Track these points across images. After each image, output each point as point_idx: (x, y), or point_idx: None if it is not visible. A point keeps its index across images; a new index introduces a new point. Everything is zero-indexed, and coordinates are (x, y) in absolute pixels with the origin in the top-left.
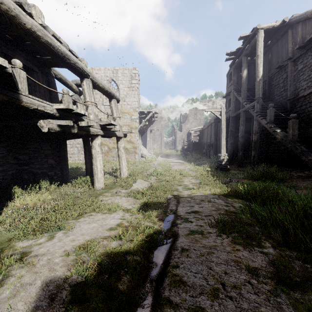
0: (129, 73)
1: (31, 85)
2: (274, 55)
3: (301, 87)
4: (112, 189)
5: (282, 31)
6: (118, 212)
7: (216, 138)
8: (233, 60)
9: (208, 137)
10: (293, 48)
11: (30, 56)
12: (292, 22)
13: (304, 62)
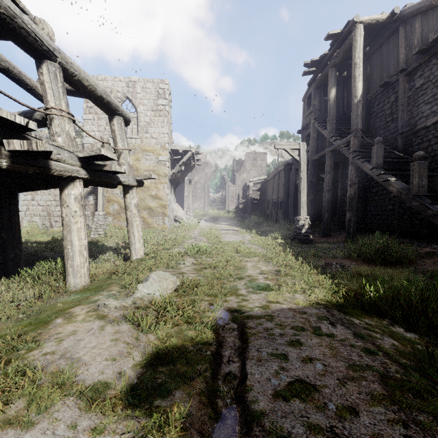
0: (154, 89)
1: None
2: (375, 67)
3: (421, 113)
4: (97, 294)
5: (389, 31)
6: (56, 411)
7: (286, 193)
8: (314, 75)
9: (274, 191)
10: (407, 54)
11: None
12: (405, 14)
13: (425, 75)
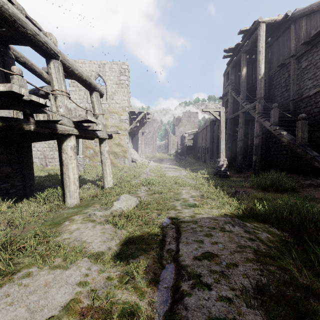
0: (118, 68)
1: None
2: (274, 53)
3: (306, 86)
4: (87, 208)
5: (284, 27)
6: (80, 263)
7: (212, 142)
8: (231, 58)
9: (203, 140)
10: (296, 44)
11: None
12: (295, 16)
13: (309, 59)
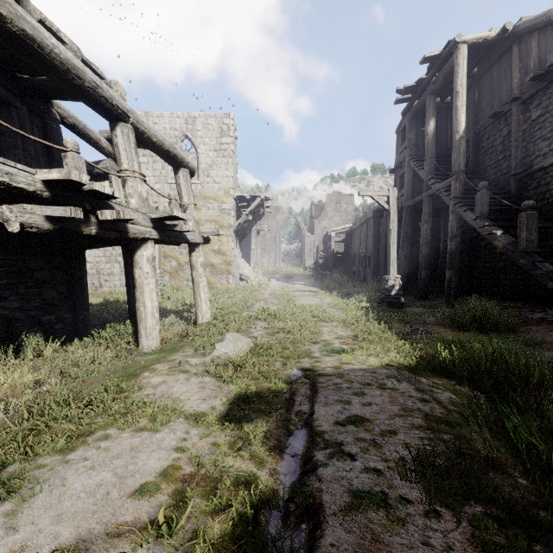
0: (217, 125)
1: (6, 135)
2: (484, 93)
3: (537, 151)
4: (173, 354)
5: (500, 49)
6: (174, 425)
7: (376, 246)
8: (409, 103)
9: (362, 243)
10: (522, 79)
11: (2, 74)
12: (519, 31)
13: (543, 104)
